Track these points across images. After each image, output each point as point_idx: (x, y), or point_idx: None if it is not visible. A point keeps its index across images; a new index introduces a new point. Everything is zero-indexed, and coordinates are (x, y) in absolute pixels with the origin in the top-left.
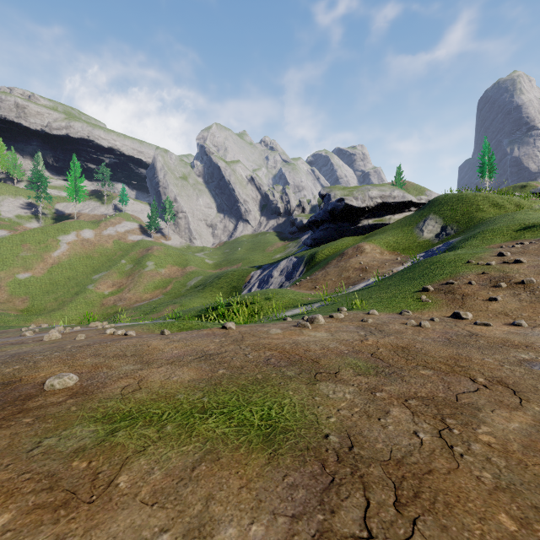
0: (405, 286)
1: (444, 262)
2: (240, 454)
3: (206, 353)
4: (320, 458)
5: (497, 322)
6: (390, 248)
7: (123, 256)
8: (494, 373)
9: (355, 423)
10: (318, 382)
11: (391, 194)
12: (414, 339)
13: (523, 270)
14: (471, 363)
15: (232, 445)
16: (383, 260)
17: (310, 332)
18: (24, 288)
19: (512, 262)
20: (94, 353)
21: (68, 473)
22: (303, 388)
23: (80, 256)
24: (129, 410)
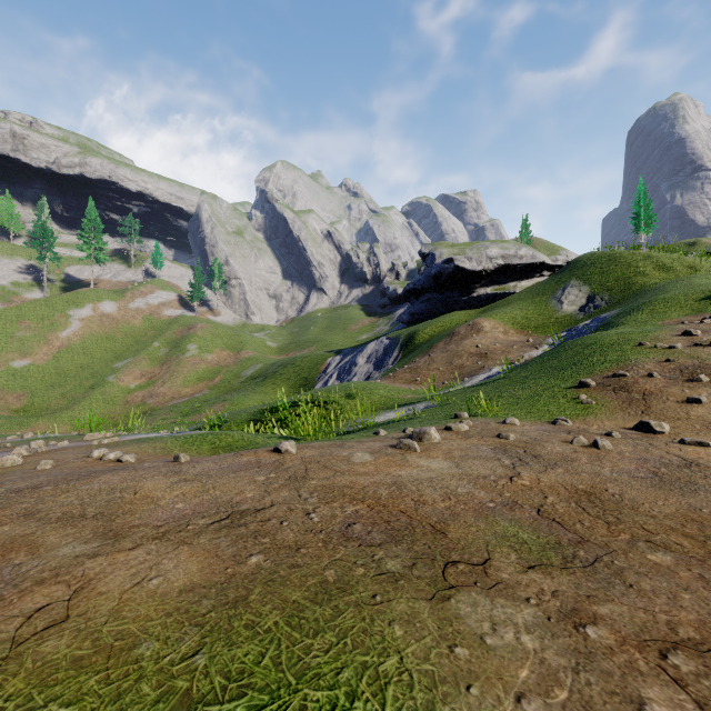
0: (550, 379)
1: (603, 345)
2: None
3: (235, 508)
4: None
5: None
6: (517, 326)
7: (156, 336)
8: None
9: None
10: (453, 592)
11: (516, 253)
12: (598, 474)
13: None
14: None
15: None
16: (509, 342)
17: (419, 460)
18: (20, 381)
19: (708, 345)
20: (28, 509)
21: None
22: (423, 613)
23: (98, 337)
24: None
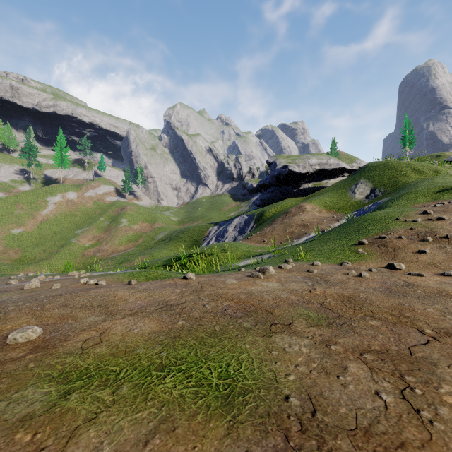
0: (343, 240)
1: (375, 219)
2: (198, 422)
3: (167, 303)
4: (282, 427)
5: (428, 273)
6: (327, 207)
7: (101, 214)
8: (439, 324)
9: (314, 381)
10: (273, 334)
11: (327, 162)
12: (357, 289)
13: (446, 226)
14: (414, 313)
15: (189, 411)
16: (321, 217)
17: (262, 282)
18: (17, 242)
19: (436, 219)
20: (63, 303)
21: (8, 450)
22: (259, 341)
23: (65, 214)
24: (87, 367)
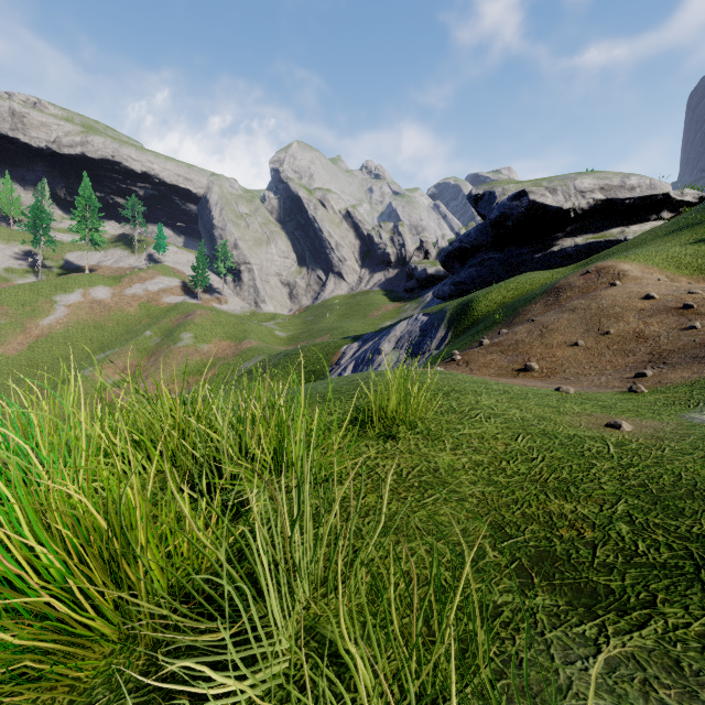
0: None
1: None
2: None
3: None
4: None
5: None
6: (689, 269)
7: (150, 325)
8: None
9: None
10: None
11: (623, 182)
12: None
13: None
14: None
15: None
16: None
17: None
18: None
19: None
20: None
21: None
22: None
23: (85, 326)
24: None
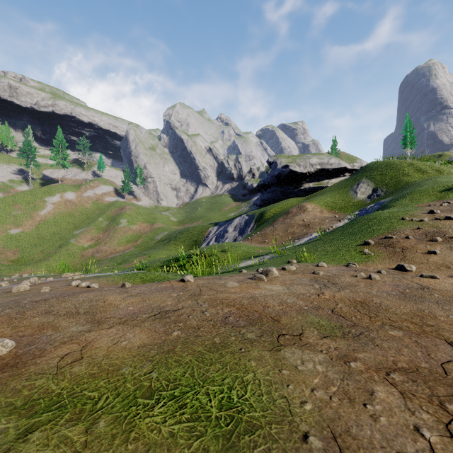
0: (347, 240)
1: (380, 219)
2: None
3: (162, 309)
4: None
5: (441, 274)
6: (328, 207)
7: (100, 214)
8: None
9: (337, 412)
10: (282, 348)
11: (328, 161)
12: (369, 293)
13: None
14: (438, 321)
15: None
16: (323, 217)
17: (266, 285)
18: (15, 242)
19: (443, 219)
20: (46, 309)
21: None
22: (266, 356)
23: (64, 215)
24: (59, 392)
